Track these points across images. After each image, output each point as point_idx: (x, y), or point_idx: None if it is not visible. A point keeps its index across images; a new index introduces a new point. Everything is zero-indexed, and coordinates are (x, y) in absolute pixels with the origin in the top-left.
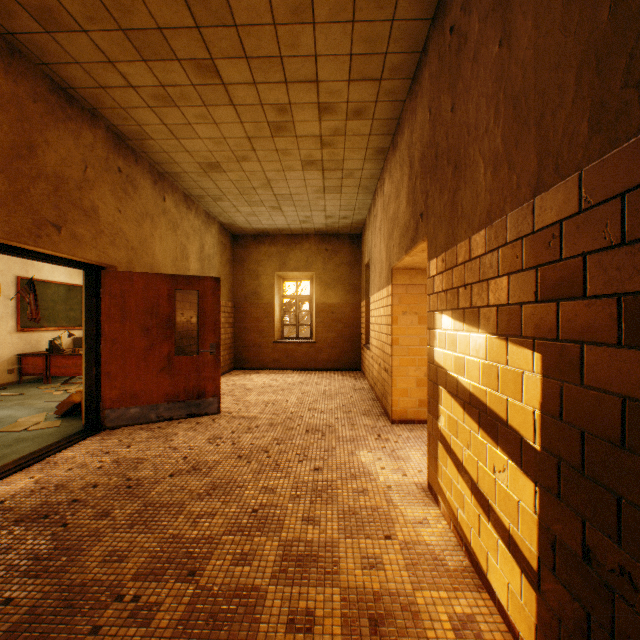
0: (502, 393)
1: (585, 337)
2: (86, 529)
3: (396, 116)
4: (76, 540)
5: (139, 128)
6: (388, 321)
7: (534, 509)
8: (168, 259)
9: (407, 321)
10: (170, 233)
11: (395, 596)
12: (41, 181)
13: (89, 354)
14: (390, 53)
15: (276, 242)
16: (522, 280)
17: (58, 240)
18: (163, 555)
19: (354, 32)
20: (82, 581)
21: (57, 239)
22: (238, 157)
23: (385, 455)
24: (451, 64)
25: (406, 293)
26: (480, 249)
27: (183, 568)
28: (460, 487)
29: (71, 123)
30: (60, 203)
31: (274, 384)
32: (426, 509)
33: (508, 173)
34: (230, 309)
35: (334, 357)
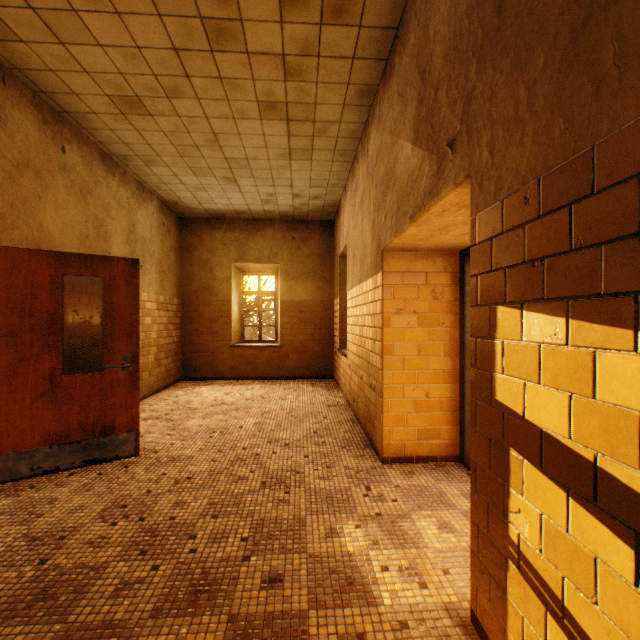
0: None
1: None
2: None
3: (394, 22)
4: None
5: None
6: (376, 322)
7: None
8: (71, 235)
9: (403, 322)
10: (74, 199)
11: None
12: None
13: None
14: None
15: (234, 227)
16: None
17: None
18: None
19: None
20: None
21: None
22: (166, 88)
23: (383, 533)
24: None
25: (401, 284)
26: None
27: None
28: None
29: None
30: None
31: (228, 400)
32: None
33: None
34: (176, 307)
35: (303, 363)
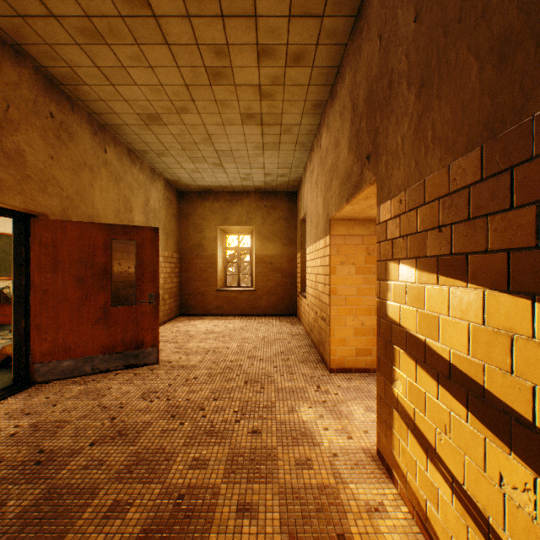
0: (521, 377)
1: None
2: None
3: (336, 63)
4: None
5: (71, 71)
6: (326, 271)
7: None
8: (110, 210)
9: (345, 271)
10: (112, 185)
11: None
12: None
13: (17, 306)
14: None
15: (219, 198)
16: None
17: None
18: None
19: None
20: None
21: None
22: (177, 108)
23: (327, 411)
24: None
25: (344, 244)
26: (470, 176)
27: None
28: (430, 476)
29: None
30: None
31: (216, 330)
32: (380, 488)
33: (537, 52)
34: (176, 260)
35: (272, 304)
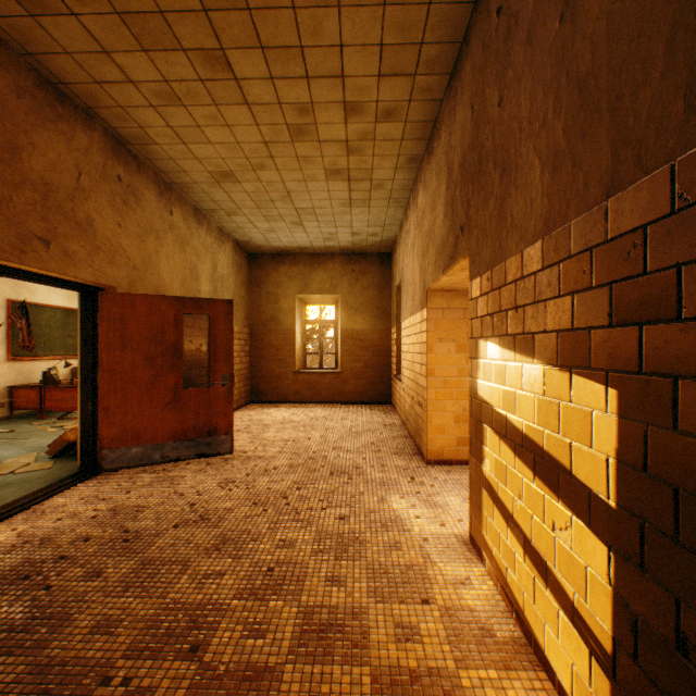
0: (564, 436)
1: (680, 370)
2: (72, 593)
3: (432, 118)
4: (60, 607)
5: (141, 131)
6: (422, 349)
7: (607, 579)
8: (176, 280)
9: (444, 349)
10: (178, 251)
11: (436, 677)
12: (26, 189)
13: (84, 387)
14: (426, 43)
15: (297, 262)
16: (591, 300)
17: (46, 257)
18: (161, 625)
19: (385, 17)
20: (63, 659)
21: (45, 255)
22: (254, 165)
23: (420, 501)
24: (498, 51)
25: (443, 318)
26: (535, 264)
27: (184, 642)
28: (510, 543)
29: (62, 123)
30: (49, 214)
31: (295, 419)
32: (468, 566)
33: (572, 172)
34: (246, 336)
35: (361, 389)
